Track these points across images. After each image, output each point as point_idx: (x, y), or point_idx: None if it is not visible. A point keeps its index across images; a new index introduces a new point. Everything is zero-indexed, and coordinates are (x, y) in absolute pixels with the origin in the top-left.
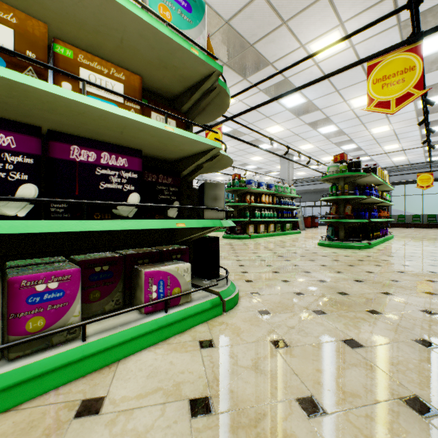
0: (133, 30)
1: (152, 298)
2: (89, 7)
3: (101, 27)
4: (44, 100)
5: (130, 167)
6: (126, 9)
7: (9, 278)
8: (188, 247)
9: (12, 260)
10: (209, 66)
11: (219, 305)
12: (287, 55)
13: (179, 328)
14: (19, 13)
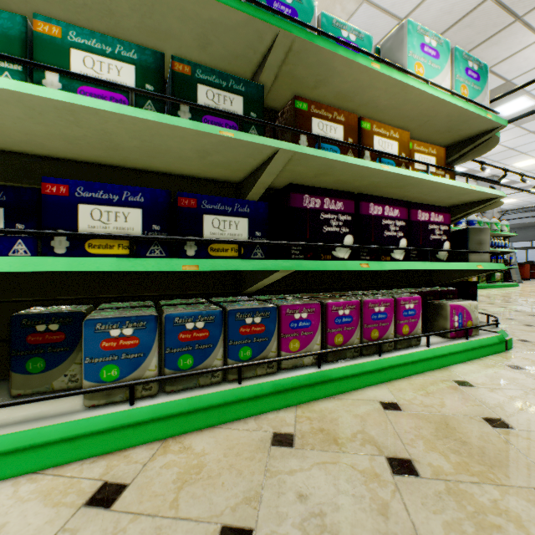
0: (444, 114)
1: (455, 326)
2: (421, 108)
3: (417, 117)
4: (407, 183)
5: (444, 221)
6: (450, 104)
7: (395, 298)
8: (456, 289)
9: (345, 291)
10: (495, 124)
11: (502, 342)
12: (514, 53)
13: (477, 355)
14: (399, 131)
